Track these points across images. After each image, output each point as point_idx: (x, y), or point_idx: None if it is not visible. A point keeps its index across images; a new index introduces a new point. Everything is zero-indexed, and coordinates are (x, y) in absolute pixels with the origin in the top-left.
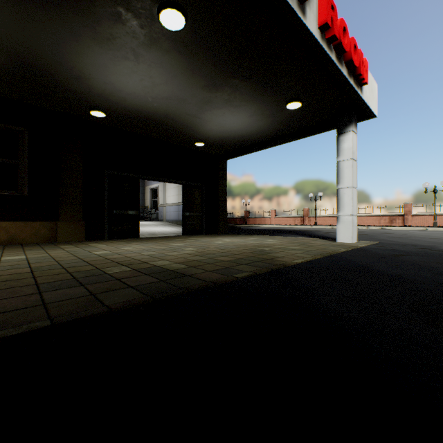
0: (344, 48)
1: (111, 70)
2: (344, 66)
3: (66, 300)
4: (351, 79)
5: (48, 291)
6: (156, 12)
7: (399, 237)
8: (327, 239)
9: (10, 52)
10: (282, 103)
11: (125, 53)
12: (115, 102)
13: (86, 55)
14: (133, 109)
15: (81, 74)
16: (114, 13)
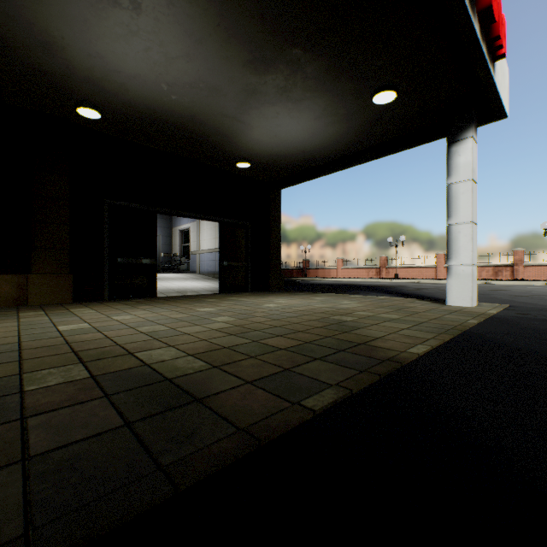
0: None
1: (96, 29)
2: (476, 18)
3: None
4: (484, 45)
5: None
6: None
7: (526, 296)
8: (428, 299)
9: None
10: (367, 94)
11: None
12: (113, 92)
13: None
14: (142, 106)
15: (48, 37)
16: None
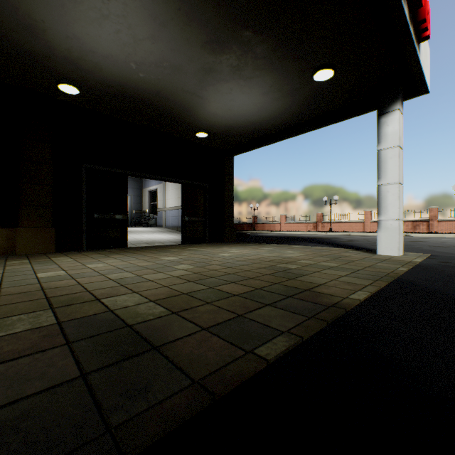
0: None
1: (72, 12)
2: (405, 3)
3: None
4: (411, 27)
5: None
6: None
7: (442, 246)
8: (360, 249)
9: None
10: (308, 73)
11: None
12: (89, 70)
13: None
14: (114, 83)
15: (31, 21)
16: None
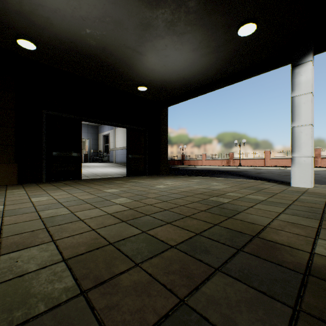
0: None
1: None
2: None
3: None
4: None
5: None
6: None
7: None
8: (273, 181)
9: None
10: (233, 28)
11: None
12: (41, 26)
13: None
14: (66, 39)
15: None
16: None
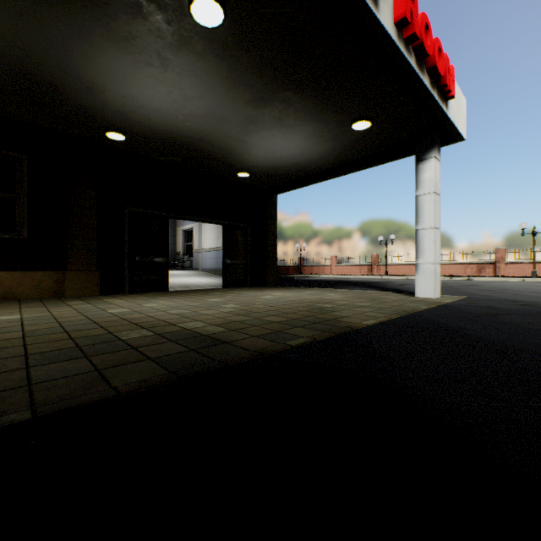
0: (426, 51)
1: (131, 79)
2: (426, 74)
3: (61, 378)
4: (435, 91)
5: (39, 365)
6: (186, 2)
7: (491, 290)
8: (403, 292)
9: (2, 57)
10: (347, 122)
11: (148, 58)
12: (137, 121)
13: (98, 59)
14: (160, 130)
15: (93, 85)
16: (133, 4)
